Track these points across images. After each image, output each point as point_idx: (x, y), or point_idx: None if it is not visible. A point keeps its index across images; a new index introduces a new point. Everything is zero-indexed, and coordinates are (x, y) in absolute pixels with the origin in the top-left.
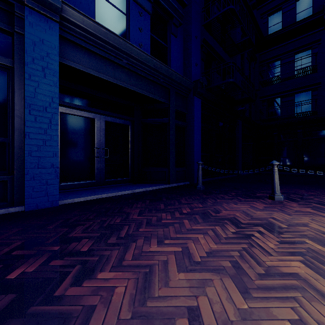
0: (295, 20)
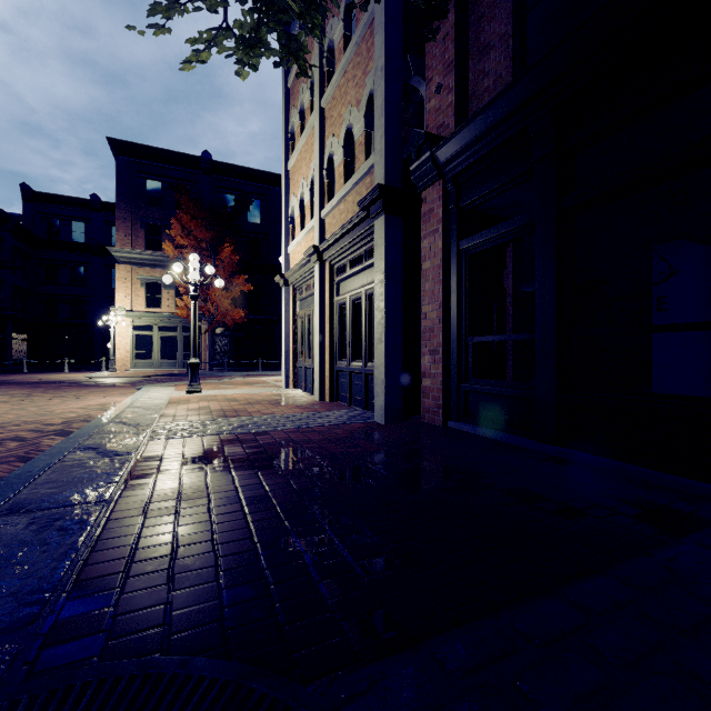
0: (71, 236)
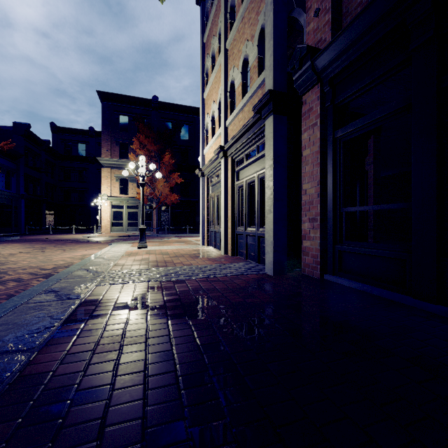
0: (78, 152)
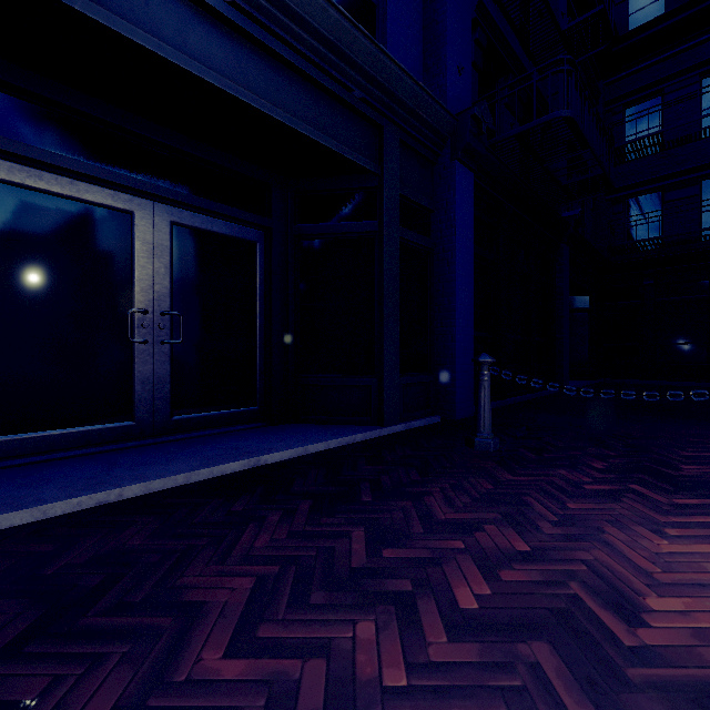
0: None
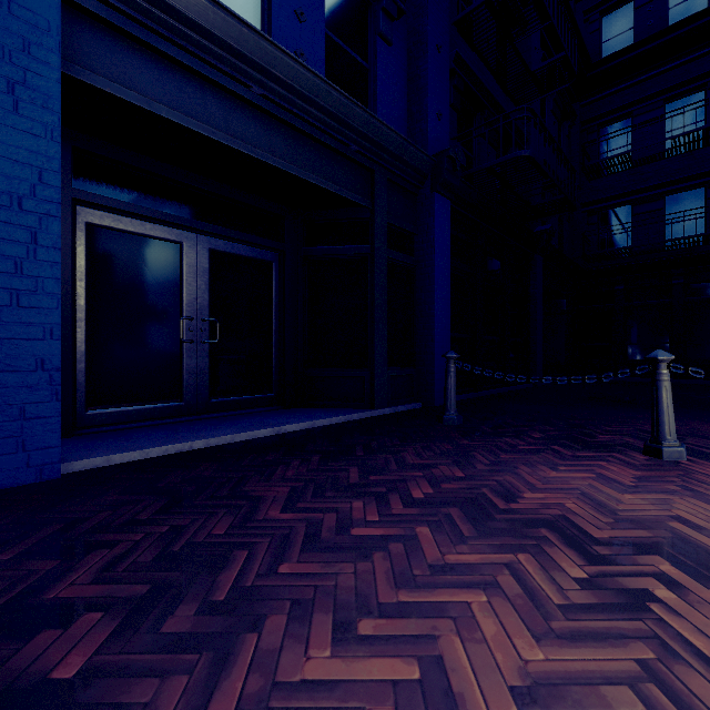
0: (666, 22)
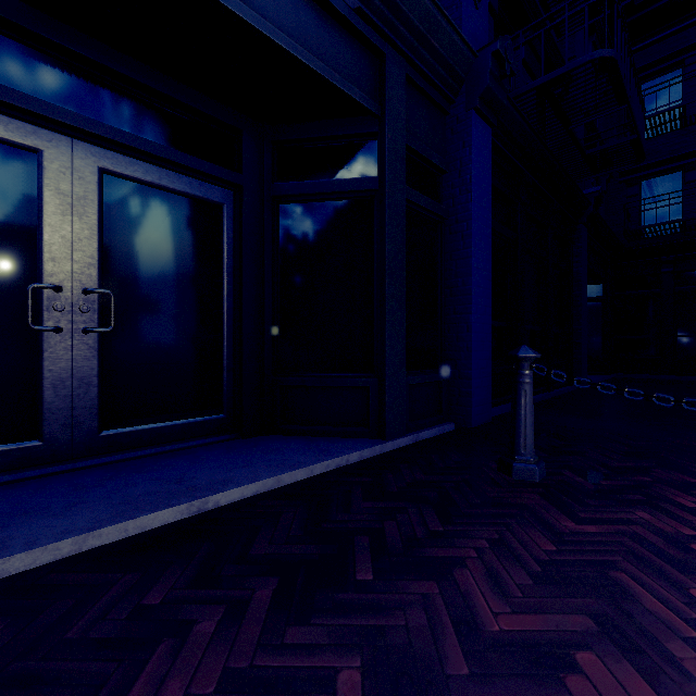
0: None
